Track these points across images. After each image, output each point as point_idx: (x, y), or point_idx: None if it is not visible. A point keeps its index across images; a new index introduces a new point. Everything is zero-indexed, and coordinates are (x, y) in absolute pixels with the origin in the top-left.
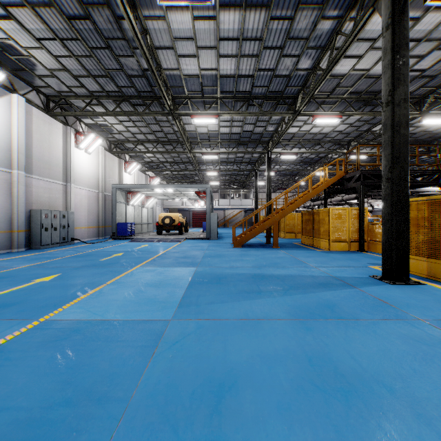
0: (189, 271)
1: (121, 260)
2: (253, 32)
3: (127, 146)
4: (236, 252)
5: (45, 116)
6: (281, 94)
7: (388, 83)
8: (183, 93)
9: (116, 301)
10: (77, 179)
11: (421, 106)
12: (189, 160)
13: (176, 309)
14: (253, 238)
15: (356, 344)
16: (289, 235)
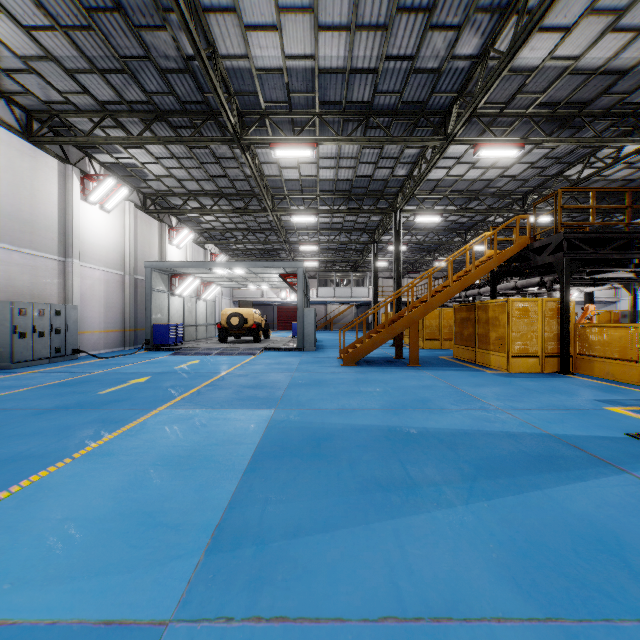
0: (259, 419)
1: (137, 394)
2: None
3: (173, 202)
4: (346, 375)
5: (25, 145)
6: (422, 107)
7: None
8: (257, 105)
9: (56, 523)
10: (85, 252)
11: None
12: (272, 227)
13: (201, 559)
14: None
15: None
16: (429, 343)
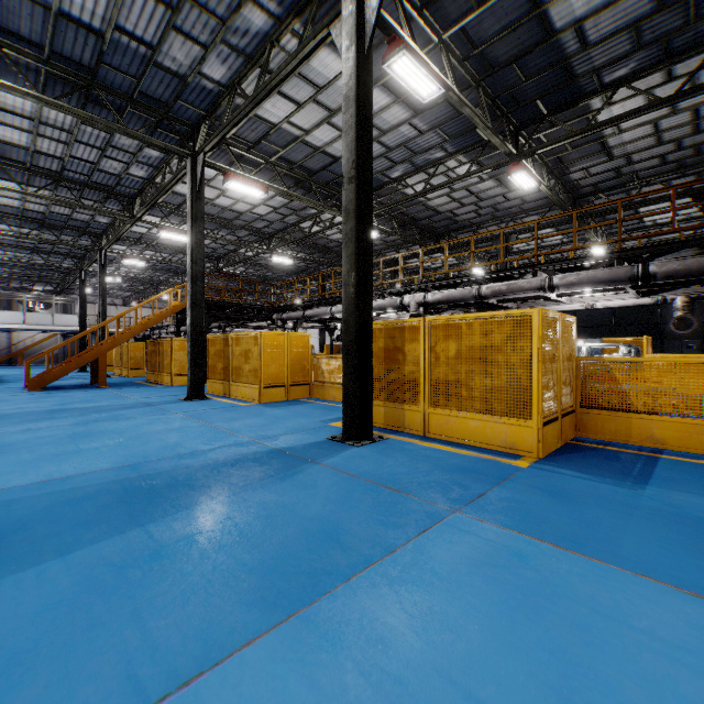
0: None
1: None
2: (58, 122)
3: None
4: (31, 396)
5: None
6: (112, 189)
7: (190, 243)
8: None
9: None
10: None
11: (270, 243)
12: None
13: None
14: (73, 379)
15: (115, 425)
16: (135, 372)
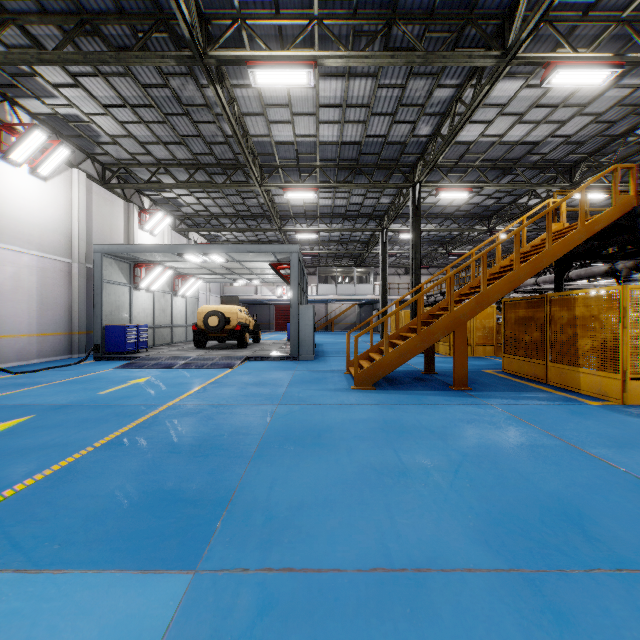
0: None
1: None
2: None
3: (142, 177)
4: (365, 413)
5: None
6: (471, 7)
7: None
8: (228, 3)
9: None
10: (5, 229)
11: None
12: (264, 212)
13: None
14: None
15: None
16: None
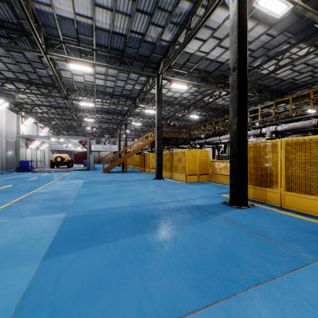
0: (82, 181)
1: (41, 180)
2: (112, 74)
3: (25, 106)
4: (104, 175)
5: None
6: (129, 96)
7: (156, 113)
8: (73, 87)
9: (56, 188)
10: None
11: (189, 109)
12: (74, 119)
13: (81, 187)
14: (116, 169)
15: (130, 188)
16: (136, 167)
